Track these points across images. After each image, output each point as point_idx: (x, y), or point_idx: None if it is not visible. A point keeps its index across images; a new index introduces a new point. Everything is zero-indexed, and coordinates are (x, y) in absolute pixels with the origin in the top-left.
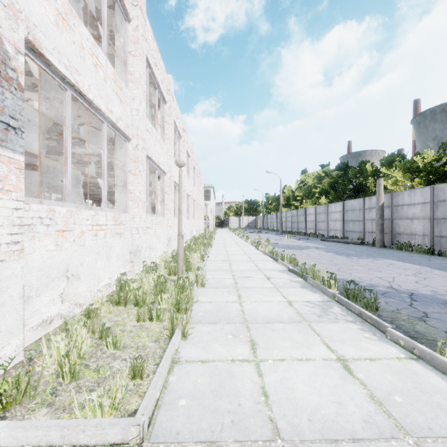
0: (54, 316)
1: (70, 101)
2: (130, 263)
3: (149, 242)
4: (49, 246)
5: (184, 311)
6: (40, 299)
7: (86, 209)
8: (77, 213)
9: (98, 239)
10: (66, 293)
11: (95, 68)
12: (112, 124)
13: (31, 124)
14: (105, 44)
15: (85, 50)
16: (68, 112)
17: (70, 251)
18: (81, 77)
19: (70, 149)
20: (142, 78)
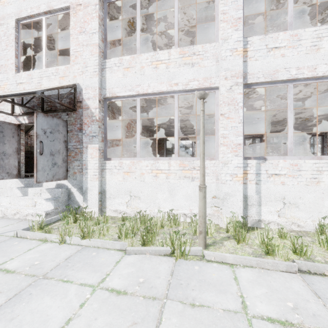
0: (122, 210)
1: (139, 103)
2: (214, 207)
3: (280, 194)
4: (120, 178)
5: (86, 236)
6: (115, 200)
7: (146, 160)
8: (138, 163)
9: (158, 179)
10: (130, 203)
11: (155, 69)
12: (185, 90)
13: (206, 107)
14: (176, 37)
15: (145, 67)
16: (137, 110)
17: (133, 182)
18: (141, 86)
19: (139, 128)
20: (232, 9)
